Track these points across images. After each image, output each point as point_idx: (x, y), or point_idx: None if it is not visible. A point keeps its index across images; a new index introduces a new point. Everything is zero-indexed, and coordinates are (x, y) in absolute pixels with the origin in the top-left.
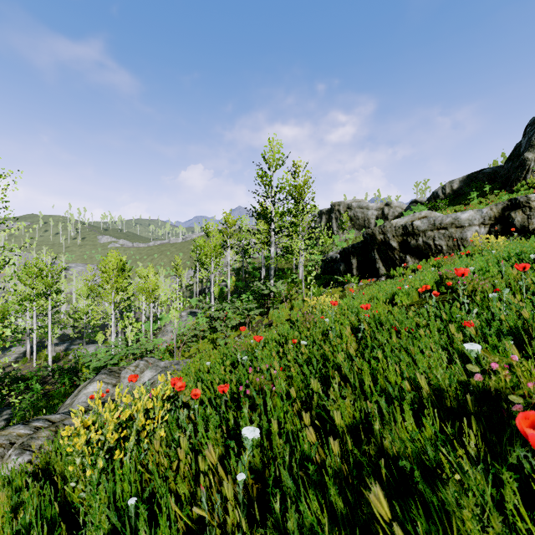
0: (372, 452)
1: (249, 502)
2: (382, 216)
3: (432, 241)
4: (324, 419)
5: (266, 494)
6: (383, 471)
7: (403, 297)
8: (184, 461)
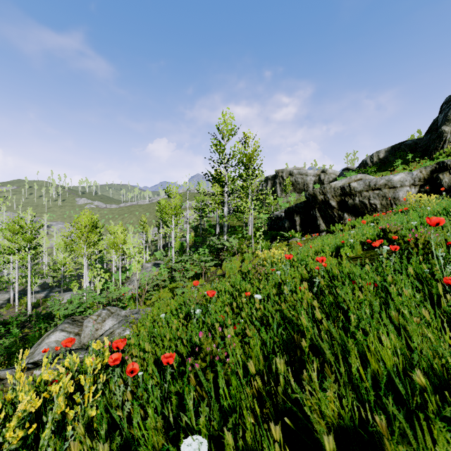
0: None
1: None
2: (319, 182)
3: (368, 200)
4: (295, 412)
5: None
6: None
7: (348, 250)
8: None
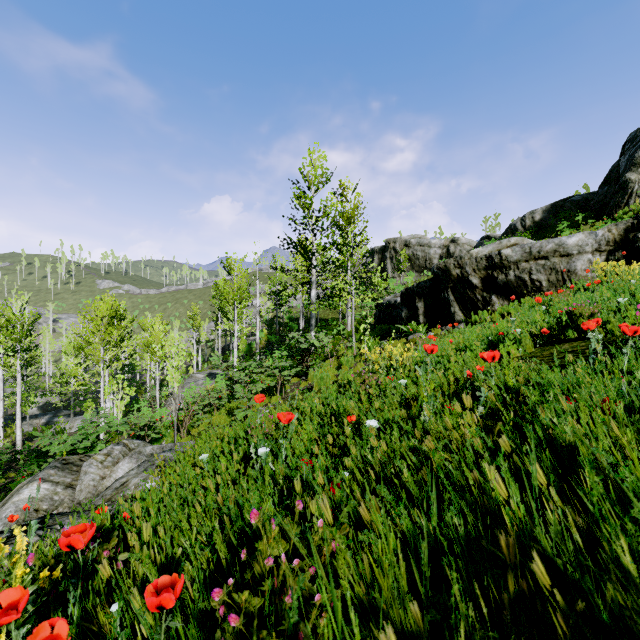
0: None
1: None
2: (447, 256)
3: (528, 275)
4: None
5: None
6: None
7: (511, 346)
8: None
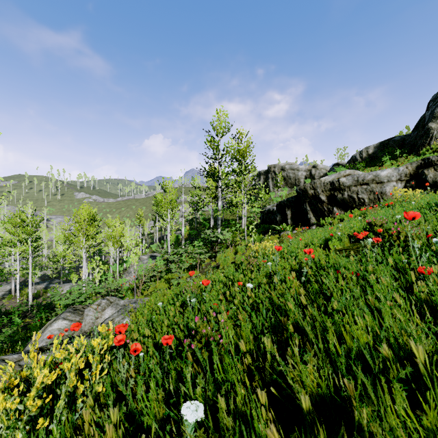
0: None
1: None
2: (310, 176)
3: (356, 195)
4: (280, 383)
5: None
6: None
7: (336, 242)
8: None
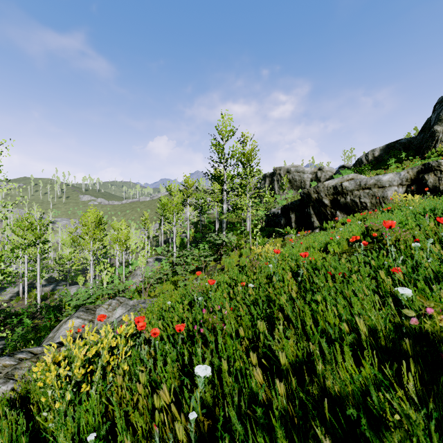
0: (315, 391)
1: (201, 438)
2: (315, 179)
3: (358, 199)
4: (270, 356)
5: (216, 429)
6: (326, 410)
7: (335, 246)
8: (142, 396)
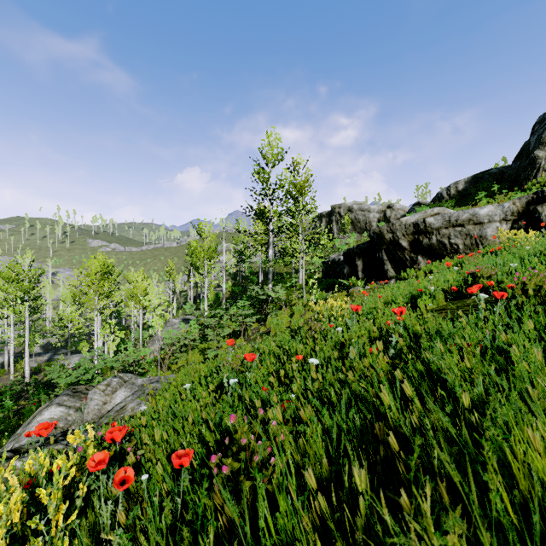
0: None
1: None
2: (384, 219)
3: (447, 239)
4: None
5: None
6: None
7: (427, 300)
8: None
